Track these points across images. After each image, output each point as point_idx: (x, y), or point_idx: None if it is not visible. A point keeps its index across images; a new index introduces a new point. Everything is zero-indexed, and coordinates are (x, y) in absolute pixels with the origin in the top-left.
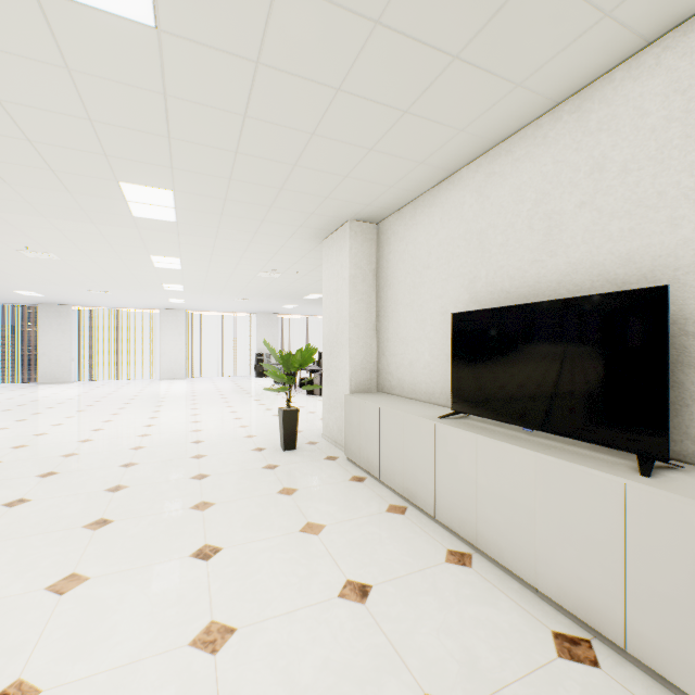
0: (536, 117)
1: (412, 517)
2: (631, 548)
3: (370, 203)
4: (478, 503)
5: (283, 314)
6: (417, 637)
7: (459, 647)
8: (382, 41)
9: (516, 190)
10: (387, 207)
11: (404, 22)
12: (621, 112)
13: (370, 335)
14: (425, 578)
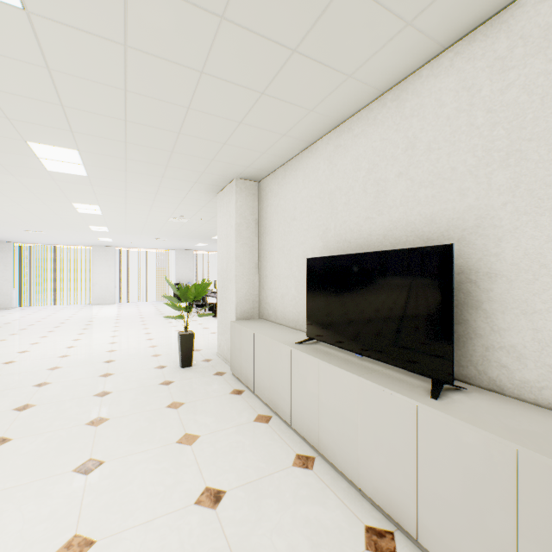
0: (369, 103)
1: (274, 425)
2: (422, 458)
3: (250, 165)
4: (320, 415)
5: (198, 250)
6: (253, 539)
7: (286, 546)
8: (230, 34)
9: (355, 160)
10: (264, 169)
11: (245, 18)
12: (427, 102)
13: (253, 272)
14: (272, 481)
